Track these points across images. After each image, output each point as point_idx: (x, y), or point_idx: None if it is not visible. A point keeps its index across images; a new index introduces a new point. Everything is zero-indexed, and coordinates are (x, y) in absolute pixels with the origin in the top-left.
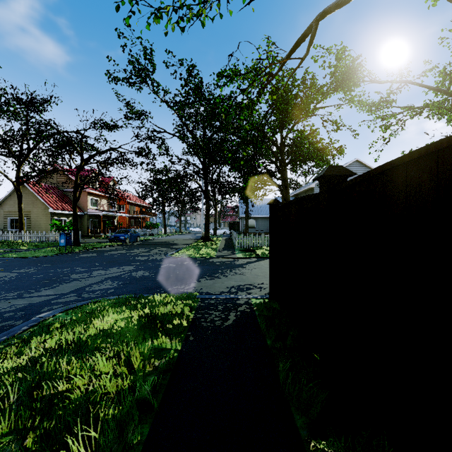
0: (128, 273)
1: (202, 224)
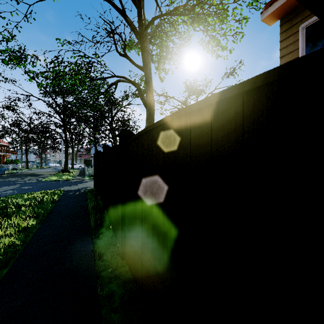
0: (18, 188)
1: (62, 161)
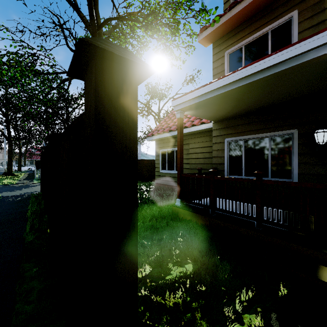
0: None
1: (4, 162)
